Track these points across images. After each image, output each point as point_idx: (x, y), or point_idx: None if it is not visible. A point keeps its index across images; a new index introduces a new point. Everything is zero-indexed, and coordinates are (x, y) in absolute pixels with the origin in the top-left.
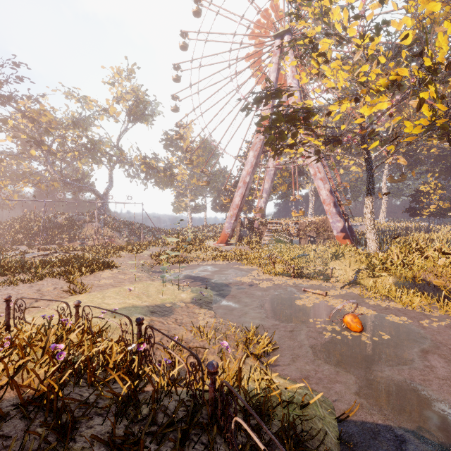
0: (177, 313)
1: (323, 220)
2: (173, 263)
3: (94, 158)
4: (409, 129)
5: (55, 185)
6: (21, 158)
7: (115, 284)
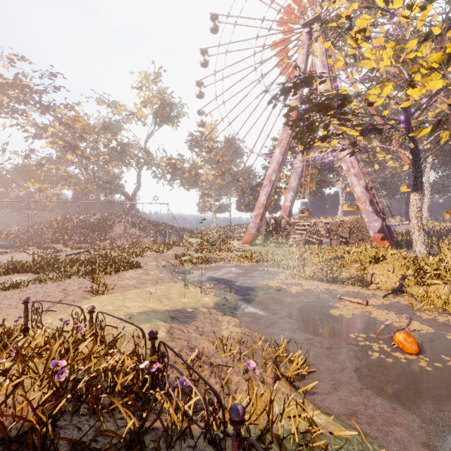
0: (199, 320)
1: (357, 219)
2: (197, 264)
3: (123, 160)
4: None
5: (88, 187)
6: (59, 163)
7: (138, 285)
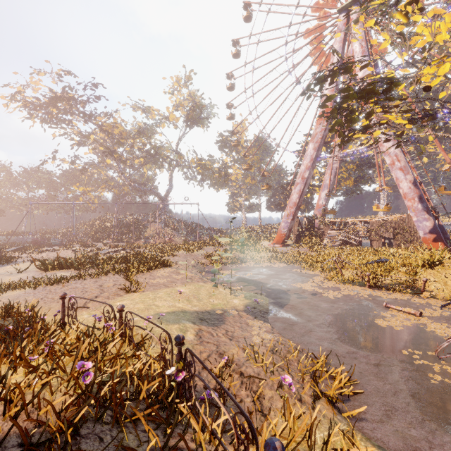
0: (229, 323)
1: (403, 218)
2: (227, 264)
3: (156, 163)
4: None
5: (125, 190)
6: (100, 168)
7: (168, 284)
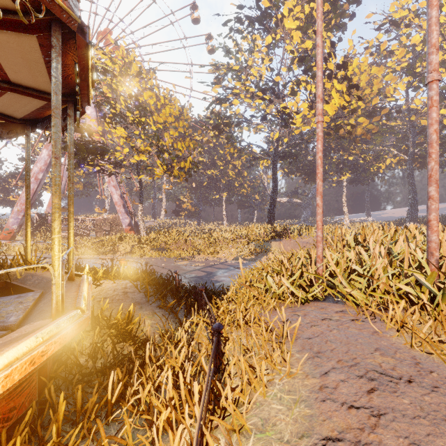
0: None
1: (116, 217)
2: None
3: None
4: (157, 172)
5: None
6: None
7: None
